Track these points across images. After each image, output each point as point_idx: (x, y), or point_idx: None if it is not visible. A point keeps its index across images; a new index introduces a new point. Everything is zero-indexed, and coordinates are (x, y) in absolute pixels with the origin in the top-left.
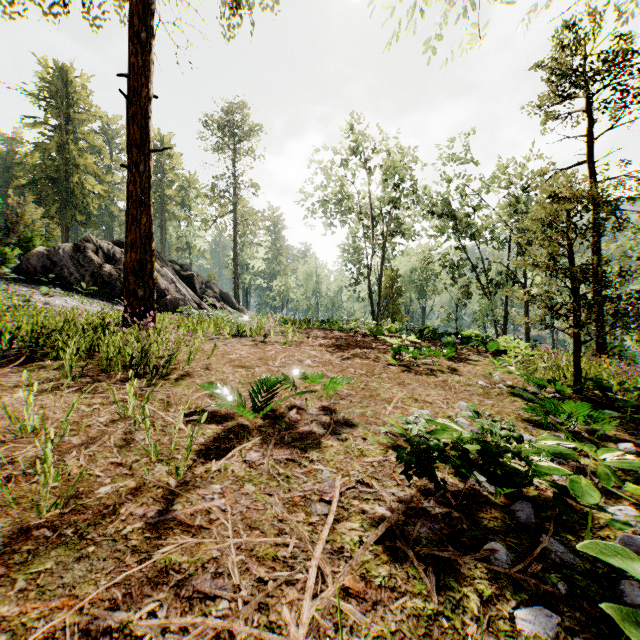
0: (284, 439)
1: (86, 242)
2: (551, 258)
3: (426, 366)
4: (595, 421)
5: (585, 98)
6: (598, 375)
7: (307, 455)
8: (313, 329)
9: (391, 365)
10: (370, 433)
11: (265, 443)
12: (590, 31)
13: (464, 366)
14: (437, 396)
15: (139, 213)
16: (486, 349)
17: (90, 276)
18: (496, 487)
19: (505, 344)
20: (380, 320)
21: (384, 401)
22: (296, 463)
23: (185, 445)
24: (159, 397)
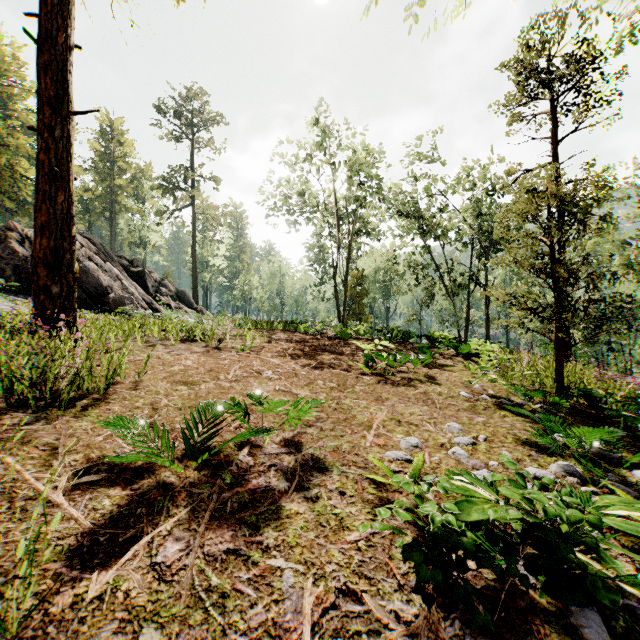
0: (226, 506)
1: (9, 230)
2: (533, 257)
3: (402, 374)
4: (614, 448)
5: (551, 99)
6: (581, 382)
7: (259, 538)
8: (276, 331)
9: (364, 374)
10: (349, 482)
11: (195, 518)
12: (556, 32)
13: (440, 373)
14: (422, 415)
15: (54, 189)
16: (457, 352)
17: (13, 270)
18: (543, 581)
19: (477, 347)
20: (346, 321)
21: (362, 426)
22: (241, 558)
23: (54, 539)
24: (44, 440)
